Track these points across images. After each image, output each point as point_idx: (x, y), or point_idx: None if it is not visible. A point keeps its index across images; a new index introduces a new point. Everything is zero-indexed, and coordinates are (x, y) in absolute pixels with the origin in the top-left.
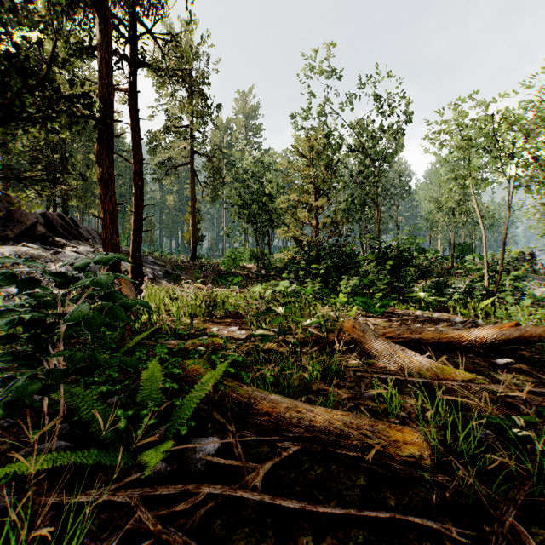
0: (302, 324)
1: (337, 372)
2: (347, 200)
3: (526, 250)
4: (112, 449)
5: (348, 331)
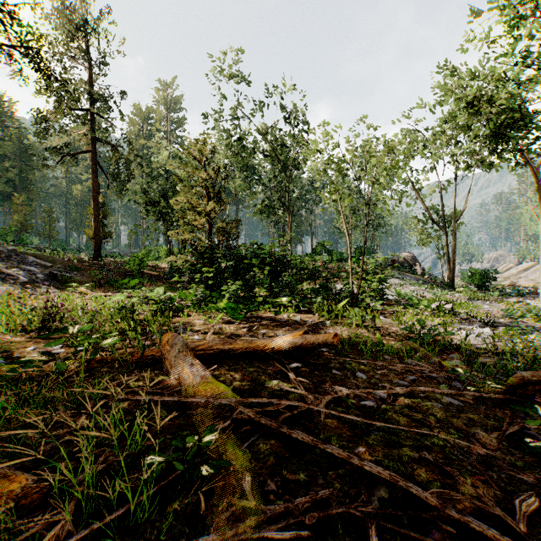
0: (100, 344)
1: (108, 396)
2: (262, 203)
3: (411, 254)
4: None
5: (166, 345)
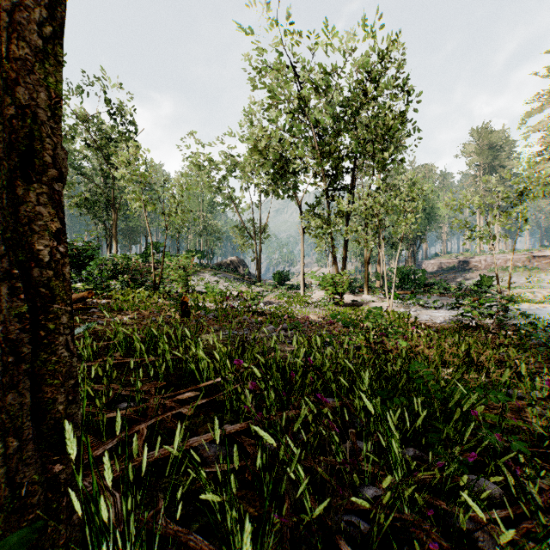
0: None
1: None
2: (80, 196)
3: (237, 258)
4: None
5: None
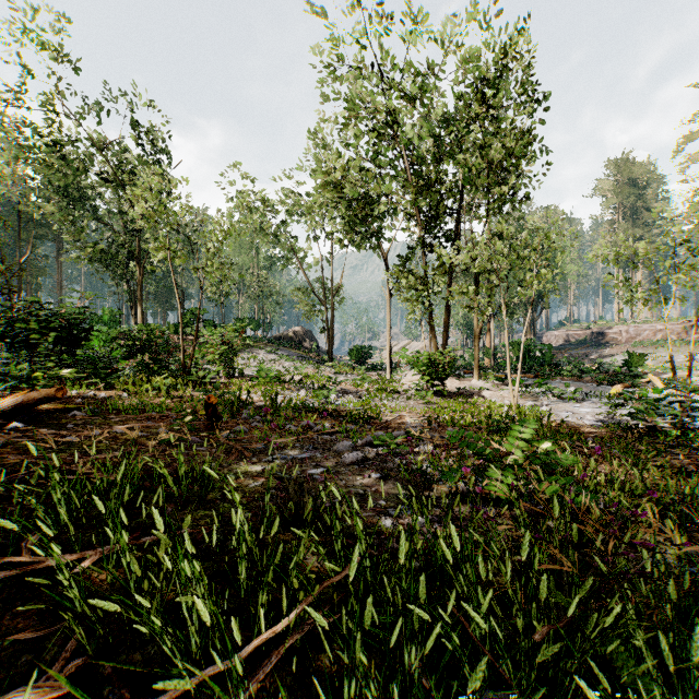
0: None
1: None
2: (93, 247)
3: (303, 328)
4: None
5: None
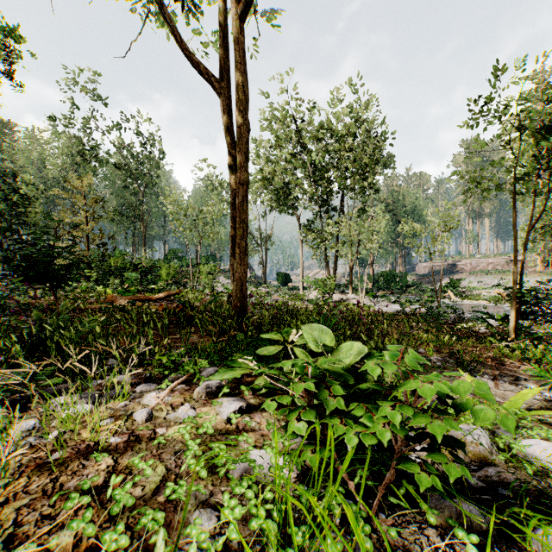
0: (90, 295)
1: None
2: (115, 211)
3: None
4: (46, 315)
5: (110, 299)
